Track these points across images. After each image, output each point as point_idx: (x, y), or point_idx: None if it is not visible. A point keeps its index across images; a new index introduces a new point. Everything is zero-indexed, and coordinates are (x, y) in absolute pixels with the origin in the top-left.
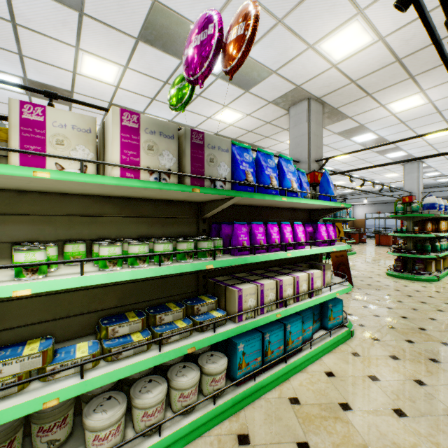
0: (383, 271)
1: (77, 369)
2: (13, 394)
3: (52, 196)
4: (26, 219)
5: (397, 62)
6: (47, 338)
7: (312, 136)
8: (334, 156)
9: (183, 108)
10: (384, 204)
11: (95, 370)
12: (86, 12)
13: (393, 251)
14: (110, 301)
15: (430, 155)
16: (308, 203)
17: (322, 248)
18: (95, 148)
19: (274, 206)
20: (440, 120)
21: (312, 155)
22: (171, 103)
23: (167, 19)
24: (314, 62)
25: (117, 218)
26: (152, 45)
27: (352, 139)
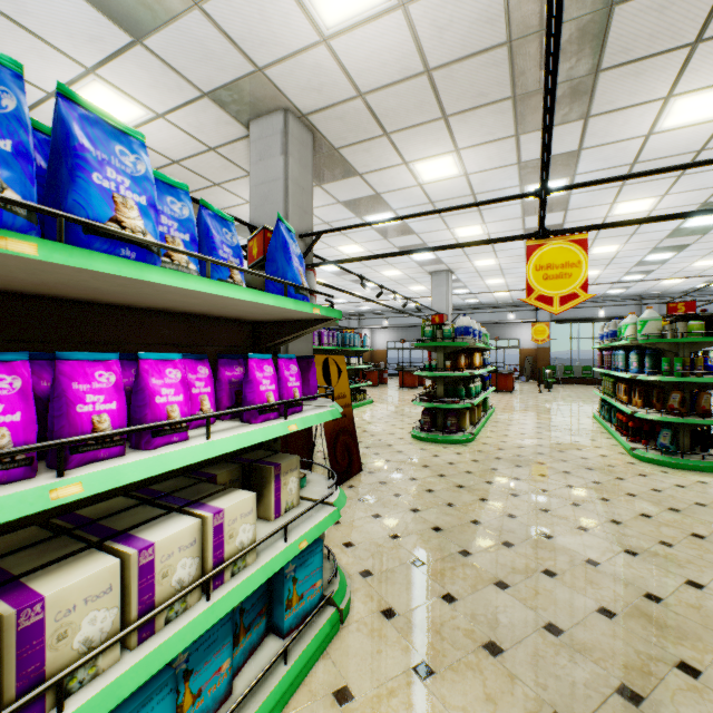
0: (407, 430)
1: None
2: None
3: None
4: None
5: (426, 76)
6: None
7: (292, 185)
8: (331, 229)
9: None
10: (410, 329)
11: None
12: None
13: (420, 400)
14: None
15: (471, 242)
16: (186, 287)
17: (253, 429)
18: None
19: (97, 298)
20: (474, 209)
21: (292, 222)
22: None
23: None
24: (285, 12)
25: None
26: None
27: (366, 219)
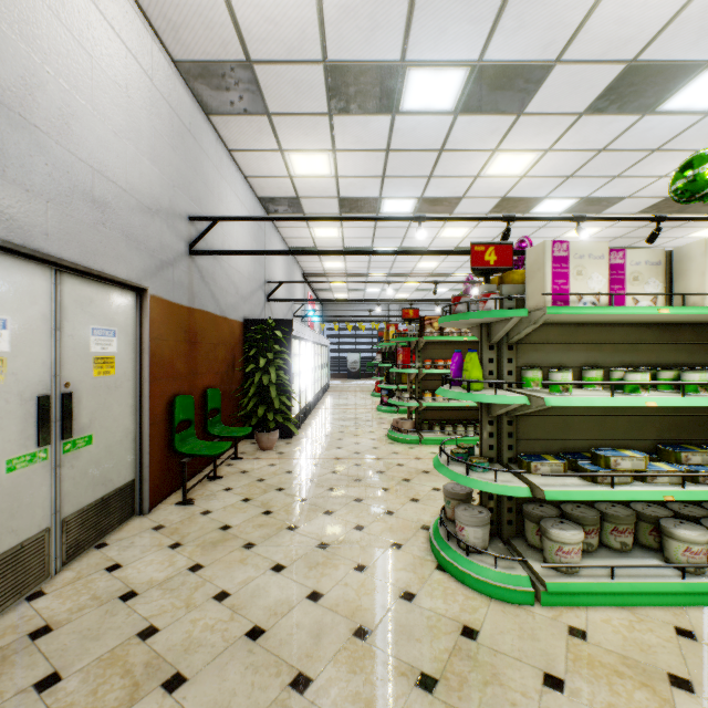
0: None
1: (669, 480)
2: (627, 484)
3: (600, 326)
4: (582, 347)
5: None
6: (629, 450)
7: None
8: None
9: (704, 198)
10: None
11: (688, 486)
12: (526, 111)
13: None
14: (647, 432)
15: None
16: None
17: None
18: (663, 278)
19: None
20: None
21: None
22: (678, 195)
23: (641, 75)
24: None
25: (654, 345)
26: (601, 113)
27: None
